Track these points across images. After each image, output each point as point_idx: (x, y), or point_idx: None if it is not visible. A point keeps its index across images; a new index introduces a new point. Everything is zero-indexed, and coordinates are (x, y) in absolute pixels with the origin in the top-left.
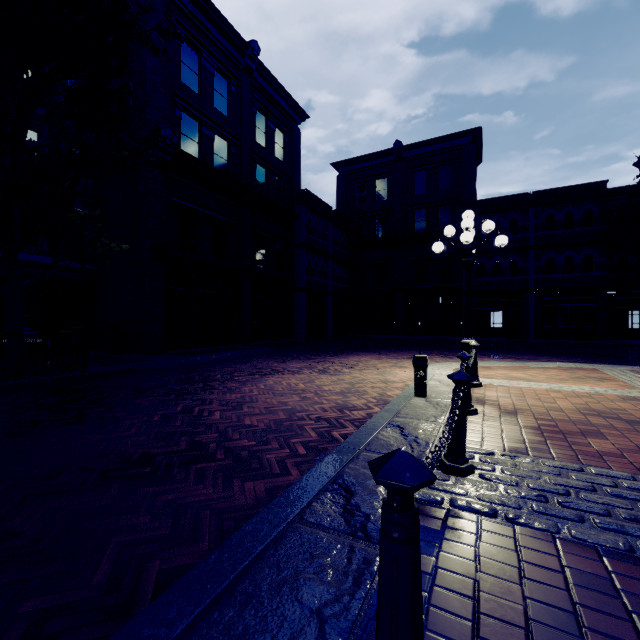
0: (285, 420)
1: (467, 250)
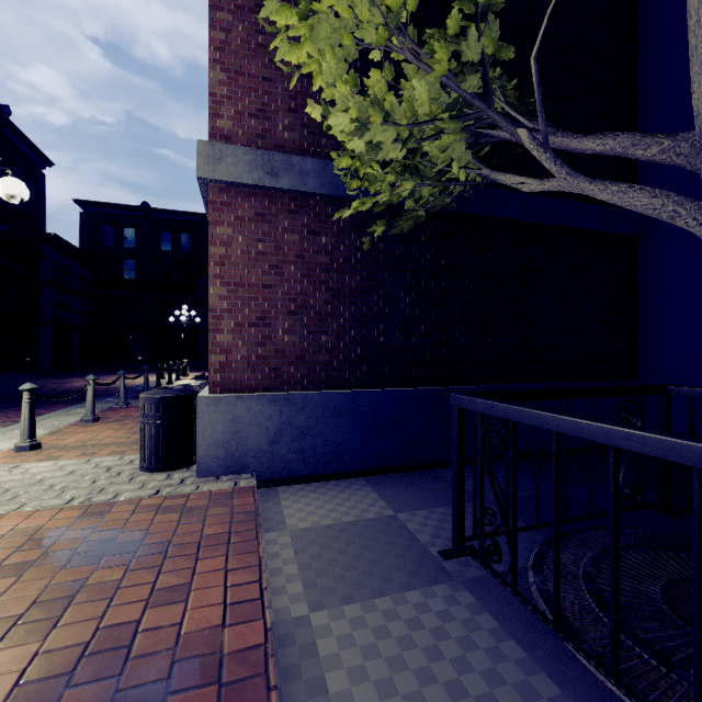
0: (109, 388)
1: (185, 322)
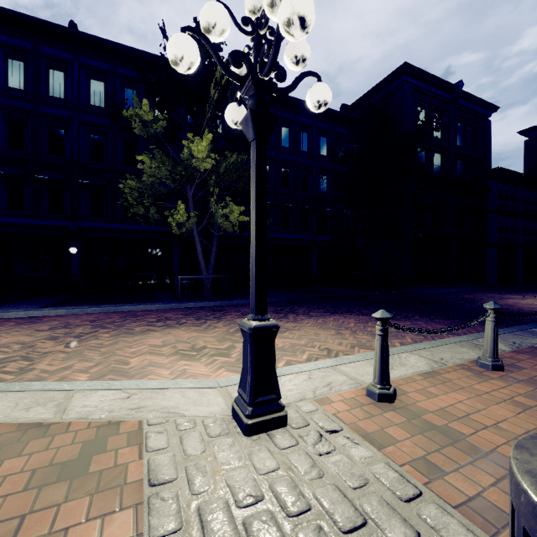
0: None
1: None
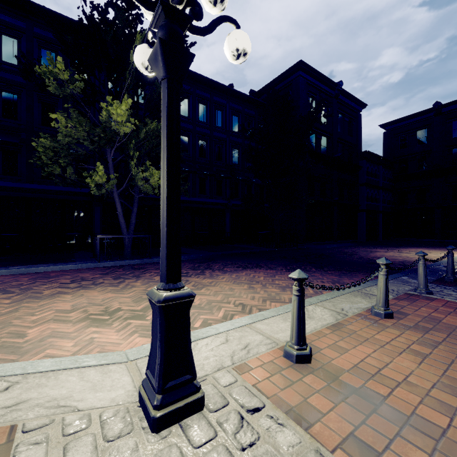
0: (404, 261)
1: None
